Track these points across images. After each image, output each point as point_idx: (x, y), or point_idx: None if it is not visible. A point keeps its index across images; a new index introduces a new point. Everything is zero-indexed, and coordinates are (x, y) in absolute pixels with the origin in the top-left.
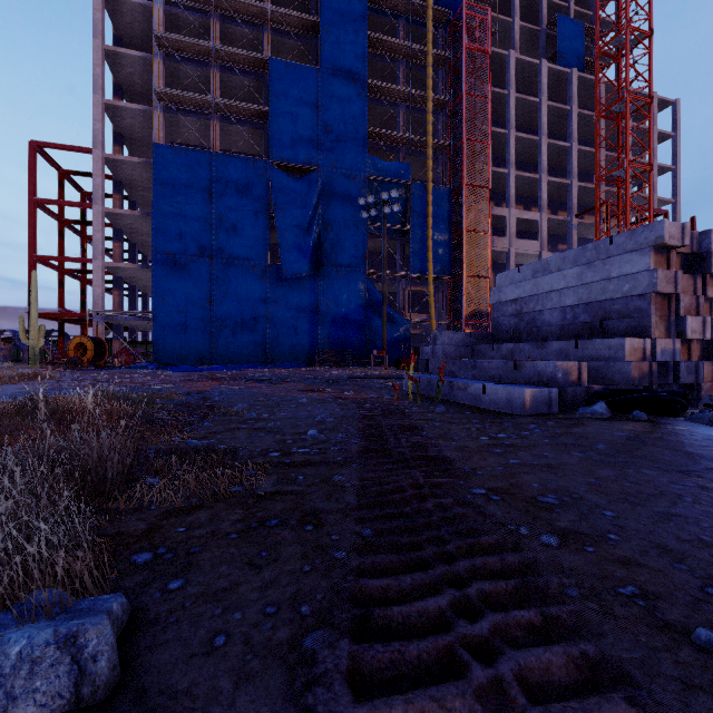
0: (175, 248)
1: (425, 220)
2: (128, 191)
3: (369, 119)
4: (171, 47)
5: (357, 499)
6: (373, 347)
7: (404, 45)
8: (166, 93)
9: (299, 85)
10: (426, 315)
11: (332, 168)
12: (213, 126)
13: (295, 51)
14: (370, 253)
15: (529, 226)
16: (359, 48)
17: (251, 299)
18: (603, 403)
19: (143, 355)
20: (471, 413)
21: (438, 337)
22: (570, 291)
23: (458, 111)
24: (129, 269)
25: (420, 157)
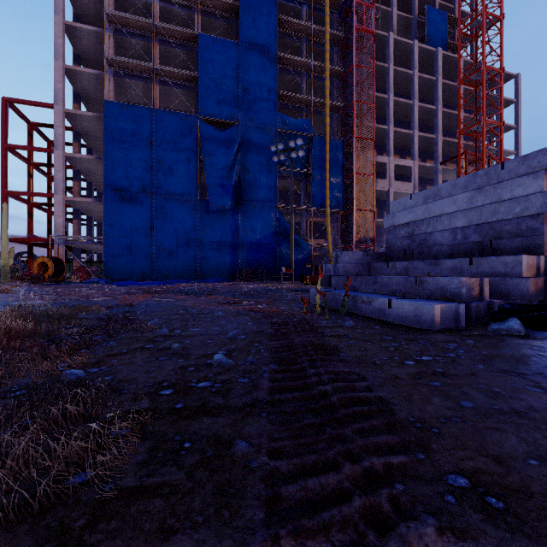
0: (122, 186)
1: (323, 165)
2: (85, 140)
3: (279, 85)
4: (119, 23)
5: (266, 518)
6: (282, 265)
7: (307, 25)
8: (115, 60)
9: (223, 55)
10: (324, 241)
11: (249, 123)
12: (153, 87)
13: (220, 29)
14: (280, 191)
15: (404, 171)
16: (271, 27)
17: (184, 227)
18: (517, 320)
19: (96, 272)
20: (380, 328)
21: (339, 256)
22: (461, 214)
23: (349, 81)
24: (85, 202)
25: (319, 115)
